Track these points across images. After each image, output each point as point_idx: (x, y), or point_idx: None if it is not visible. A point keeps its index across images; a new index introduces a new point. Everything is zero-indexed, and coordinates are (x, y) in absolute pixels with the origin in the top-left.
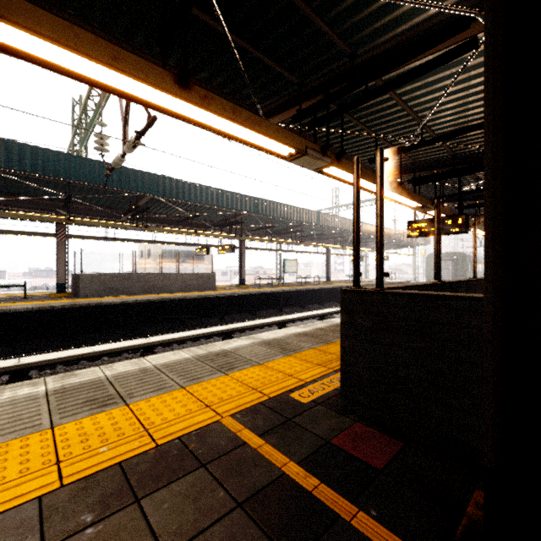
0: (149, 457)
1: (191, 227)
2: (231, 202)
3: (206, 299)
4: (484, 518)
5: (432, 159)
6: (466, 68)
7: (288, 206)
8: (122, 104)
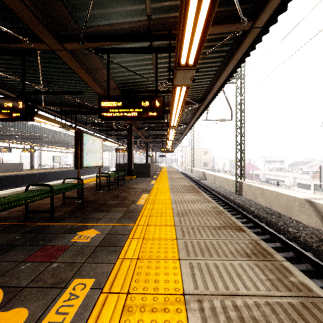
0: (101, 179)
1: (5, 138)
2: (44, 132)
3: (29, 175)
4: (127, 172)
5: (121, 133)
6: None
7: (66, 134)
8: None
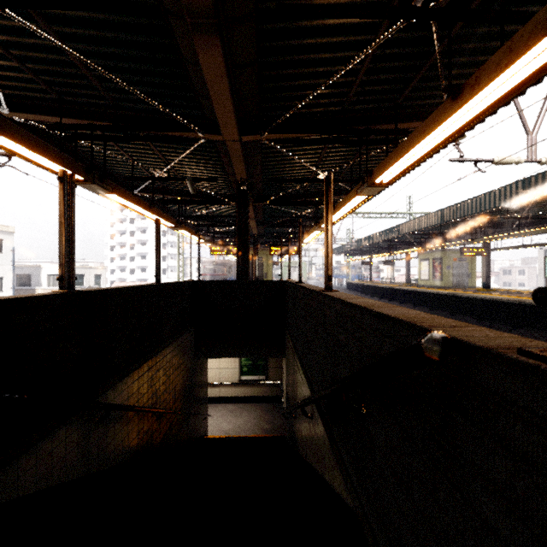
0: None
1: None
2: None
3: None
4: None
5: None
6: (296, 61)
7: None
8: (542, 108)
